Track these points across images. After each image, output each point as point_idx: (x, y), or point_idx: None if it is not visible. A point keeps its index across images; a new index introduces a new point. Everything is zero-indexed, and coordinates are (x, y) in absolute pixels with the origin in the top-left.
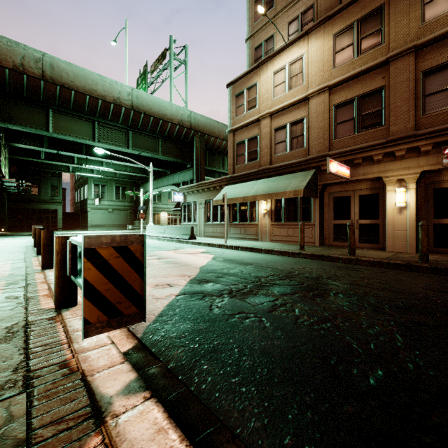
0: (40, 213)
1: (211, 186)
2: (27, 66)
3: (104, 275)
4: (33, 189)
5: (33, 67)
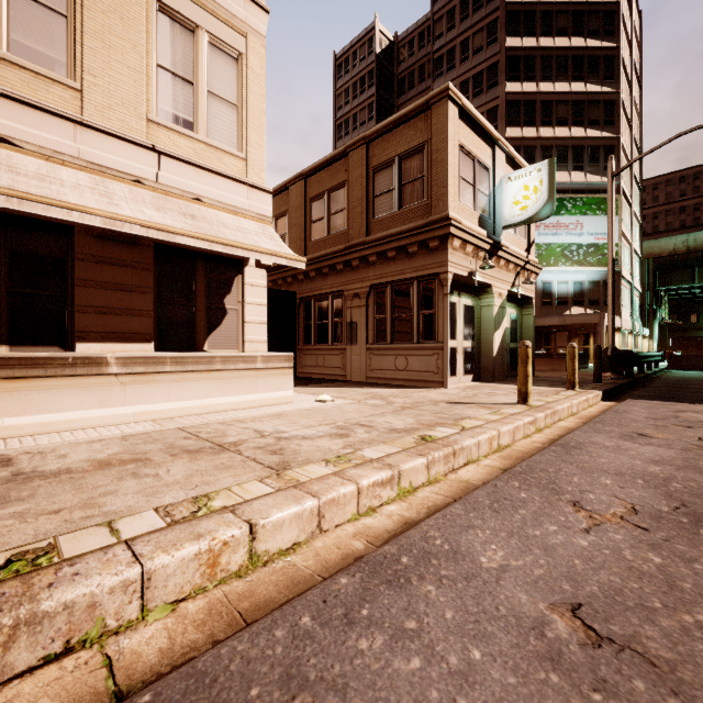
0: (699, 340)
1: None
2: (677, 249)
3: (667, 355)
4: (691, 318)
5: (680, 248)
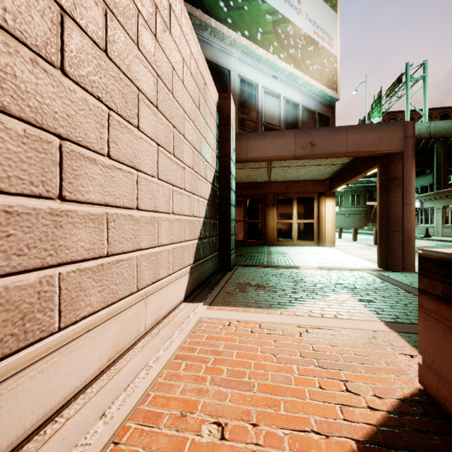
0: None
1: (449, 194)
2: None
3: None
4: None
5: None
